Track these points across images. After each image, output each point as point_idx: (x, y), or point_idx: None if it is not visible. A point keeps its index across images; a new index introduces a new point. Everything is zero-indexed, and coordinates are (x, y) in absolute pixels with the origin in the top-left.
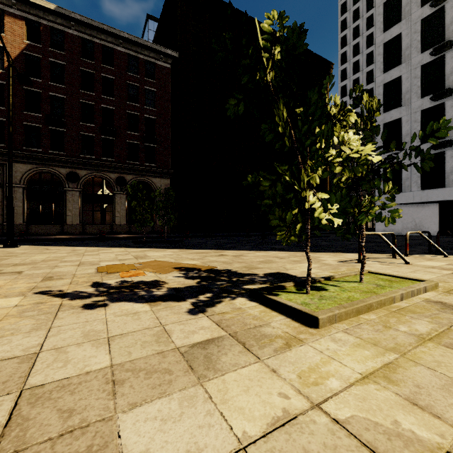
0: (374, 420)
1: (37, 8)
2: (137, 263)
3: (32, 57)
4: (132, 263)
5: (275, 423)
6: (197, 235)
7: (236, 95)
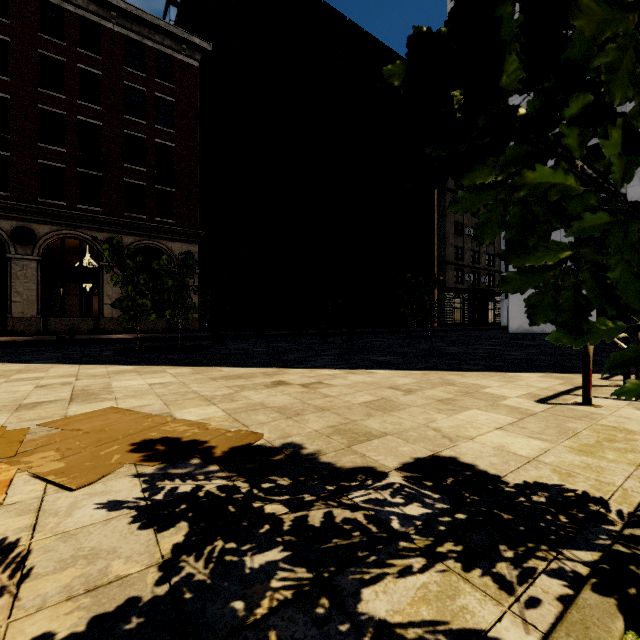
0: None
1: None
2: (46, 424)
3: None
4: (36, 422)
5: None
6: (241, 334)
7: None
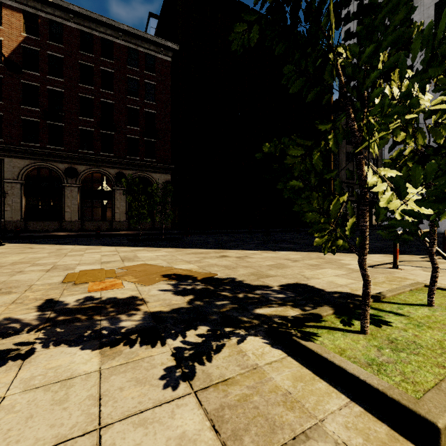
0: None
1: None
2: (120, 268)
3: (30, 50)
4: (114, 268)
5: None
6: (197, 232)
7: (245, 16)
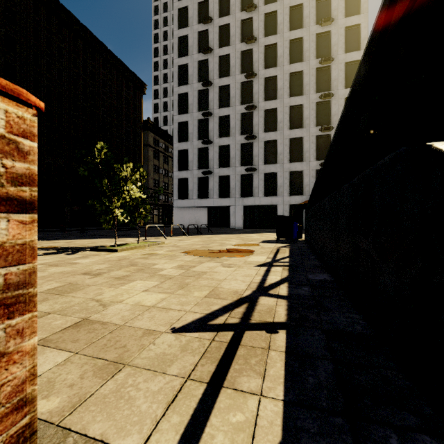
0: (125, 256)
1: None
2: None
3: None
4: None
5: (106, 258)
6: None
7: (84, 166)
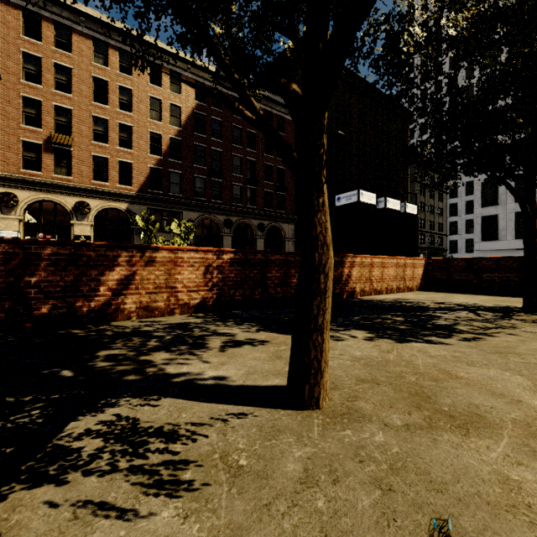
0: None
1: (205, 71)
2: None
3: (198, 115)
4: None
5: None
6: None
7: None
